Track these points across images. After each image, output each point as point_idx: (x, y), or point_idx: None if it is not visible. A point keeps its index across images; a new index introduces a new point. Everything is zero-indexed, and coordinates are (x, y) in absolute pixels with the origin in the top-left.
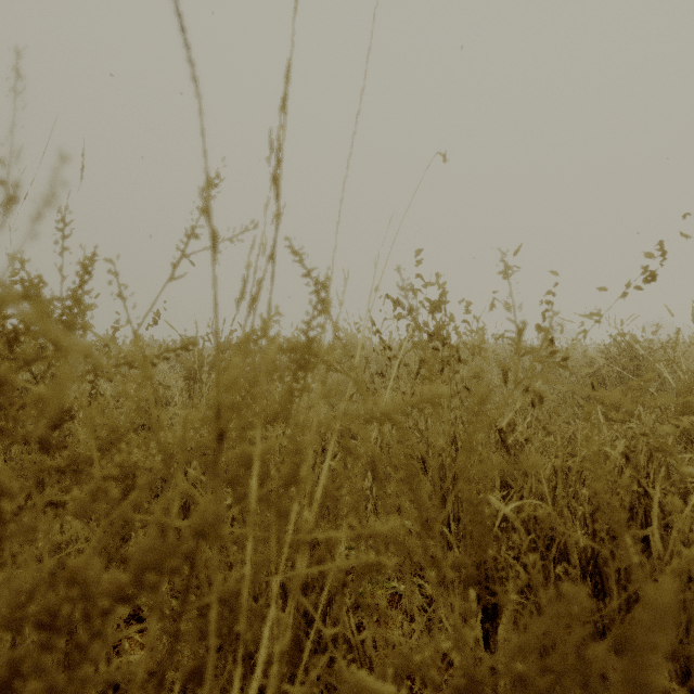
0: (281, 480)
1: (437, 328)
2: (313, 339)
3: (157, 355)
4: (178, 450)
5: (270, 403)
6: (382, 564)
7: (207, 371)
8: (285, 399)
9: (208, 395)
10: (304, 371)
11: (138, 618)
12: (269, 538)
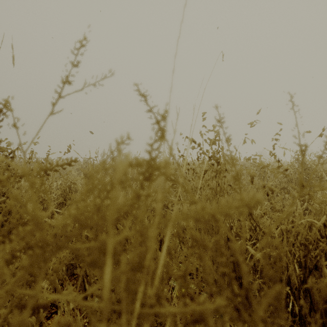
0: (130, 266)
1: (214, 153)
2: (155, 158)
3: (50, 168)
4: (53, 241)
5: (122, 206)
6: (205, 323)
7: None
8: (134, 203)
9: (77, 199)
10: (148, 182)
11: (56, 306)
12: (121, 312)
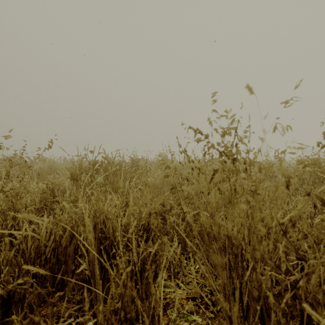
0: None
1: (228, 146)
2: None
3: None
4: None
5: None
6: None
7: (84, 175)
8: None
9: None
10: None
11: None
12: None
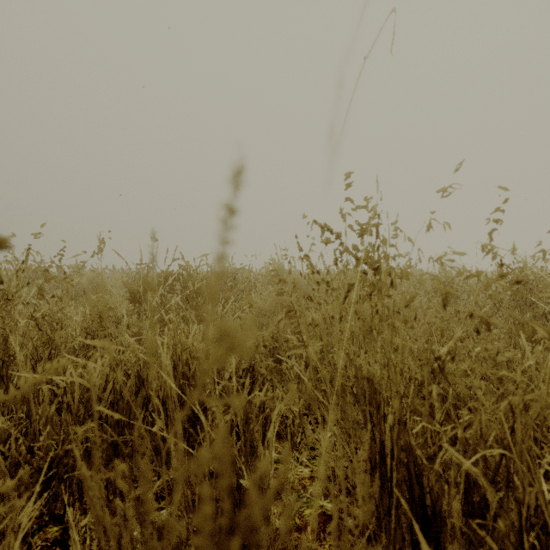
0: None
1: (367, 251)
2: None
3: None
4: None
5: None
6: None
7: None
8: None
9: None
10: None
11: (64, 545)
12: None
